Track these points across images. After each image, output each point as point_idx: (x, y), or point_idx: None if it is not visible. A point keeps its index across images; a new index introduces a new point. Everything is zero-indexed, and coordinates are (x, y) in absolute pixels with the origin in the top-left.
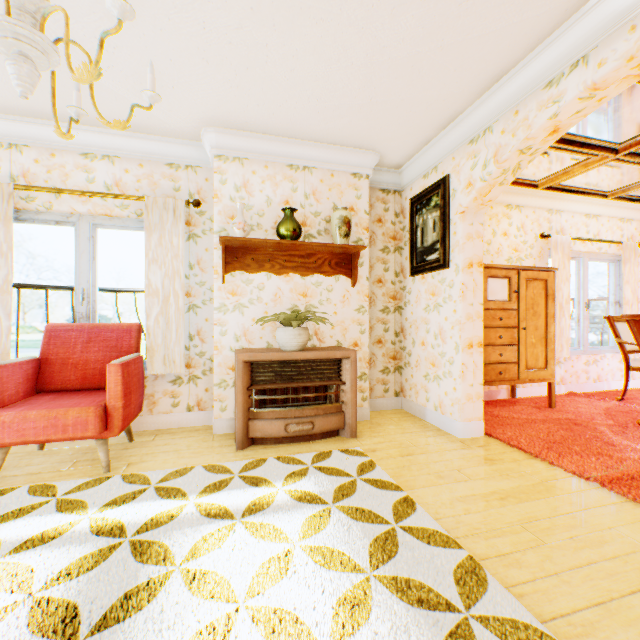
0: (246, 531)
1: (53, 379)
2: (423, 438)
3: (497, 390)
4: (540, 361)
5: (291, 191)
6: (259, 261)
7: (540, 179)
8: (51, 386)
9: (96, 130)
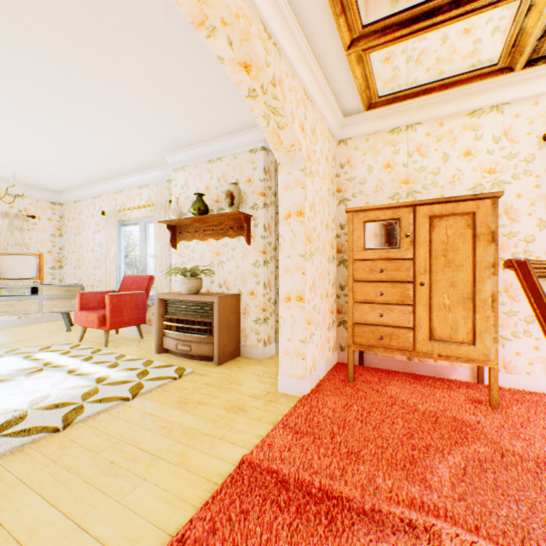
0: (62, 380)
1: None
2: (252, 380)
3: (451, 366)
4: (462, 332)
5: (210, 179)
6: (192, 233)
7: (498, 59)
8: None
9: (139, 174)
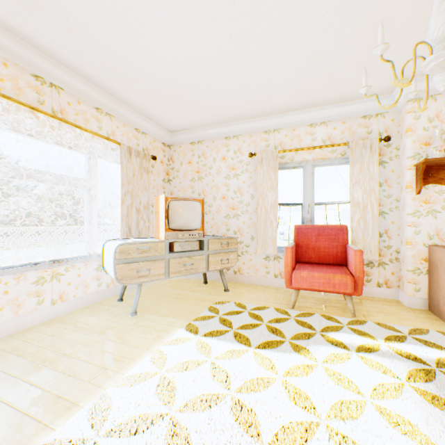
0: None
1: (302, 256)
2: None
3: None
4: None
5: None
6: None
7: None
8: (301, 259)
9: (319, 108)
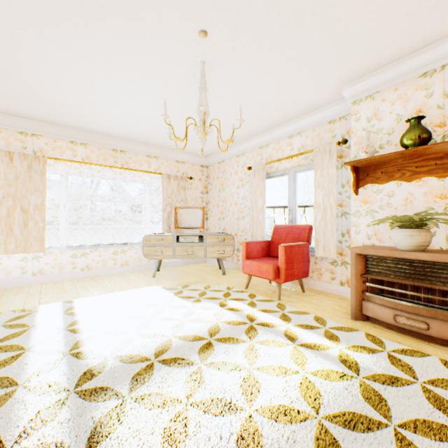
0: (292, 351)
1: (273, 251)
2: None
3: None
4: None
5: (424, 98)
6: (387, 173)
7: None
8: (272, 254)
9: (291, 122)
